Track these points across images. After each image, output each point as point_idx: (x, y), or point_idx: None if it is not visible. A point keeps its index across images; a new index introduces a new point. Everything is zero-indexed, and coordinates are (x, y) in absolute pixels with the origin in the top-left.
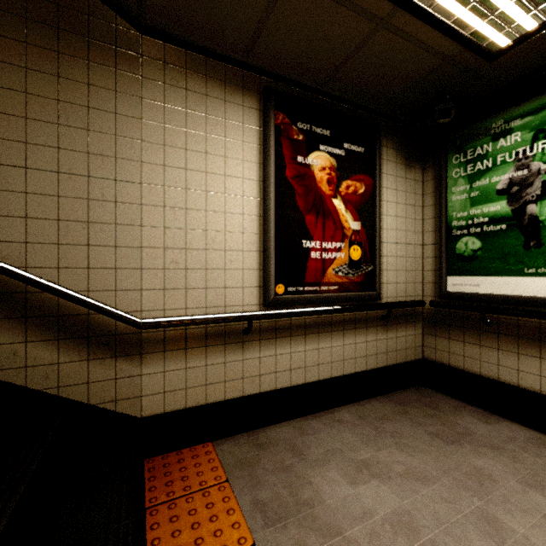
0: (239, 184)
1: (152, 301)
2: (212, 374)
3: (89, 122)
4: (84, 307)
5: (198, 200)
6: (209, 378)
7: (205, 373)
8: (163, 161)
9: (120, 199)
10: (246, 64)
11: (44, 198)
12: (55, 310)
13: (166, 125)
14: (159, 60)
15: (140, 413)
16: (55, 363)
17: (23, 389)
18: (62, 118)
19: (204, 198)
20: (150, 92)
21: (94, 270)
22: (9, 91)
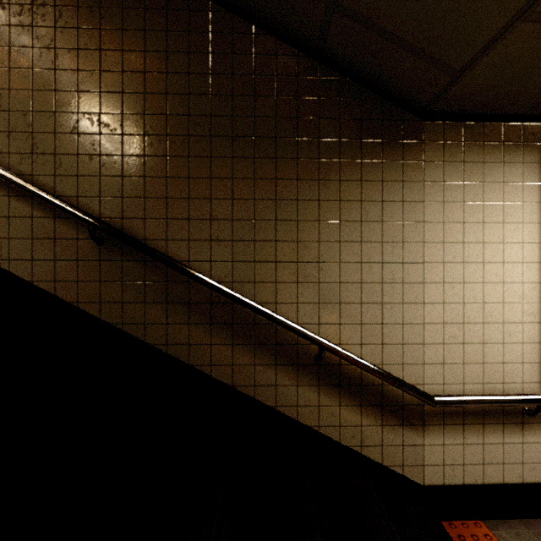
0: (518, 250)
1: (432, 375)
2: (489, 454)
3: (382, 214)
4: (389, 384)
5: (475, 273)
6: (486, 457)
7: (482, 451)
8: (442, 238)
9: (406, 279)
10: (526, 115)
11: (351, 285)
12: (359, 380)
13: (445, 202)
14: (439, 141)
15: (422, 481)
16: (358, 425)
17: (338, 444)
18: (363, 215)
19: (481, 269)
20: (431, 174)
21: (386, 346)
22: (329, 202)
